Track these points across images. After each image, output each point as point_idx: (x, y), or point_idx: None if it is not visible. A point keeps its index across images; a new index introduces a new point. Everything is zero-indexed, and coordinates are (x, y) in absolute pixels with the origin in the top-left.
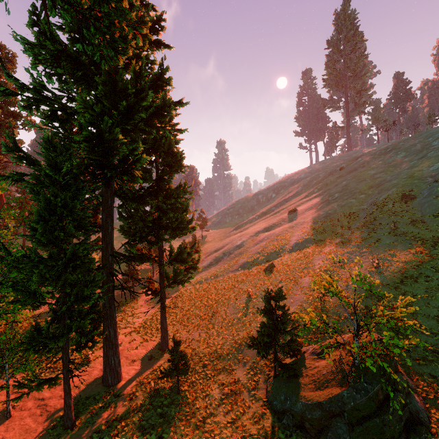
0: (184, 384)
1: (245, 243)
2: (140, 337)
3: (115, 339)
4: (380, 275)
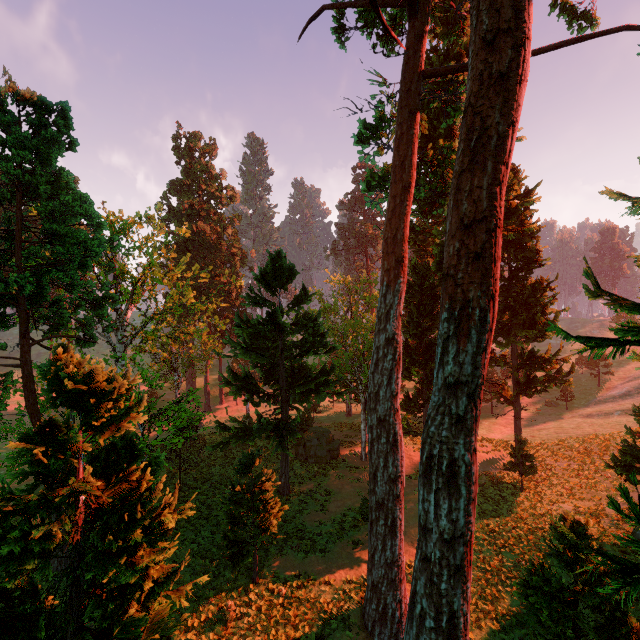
0: (530, 489)
1: None
2: (493, 446)
3: None
4: None
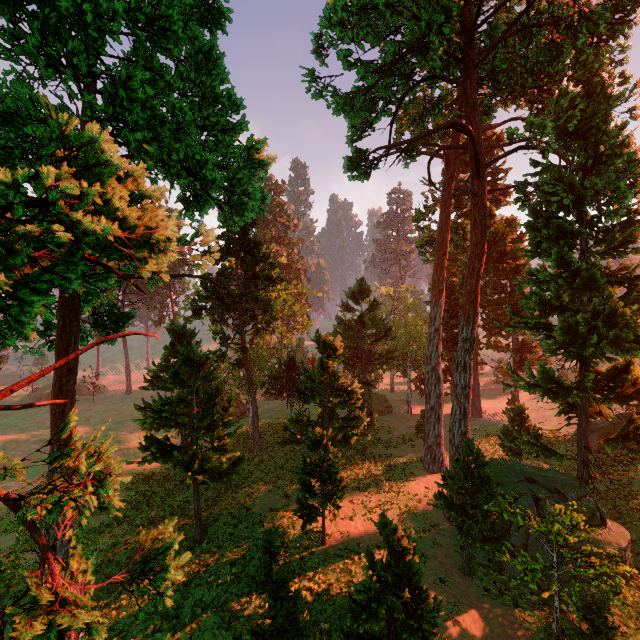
0: None
1: None
2: (500, 409)
3: (478, 392)
4: None
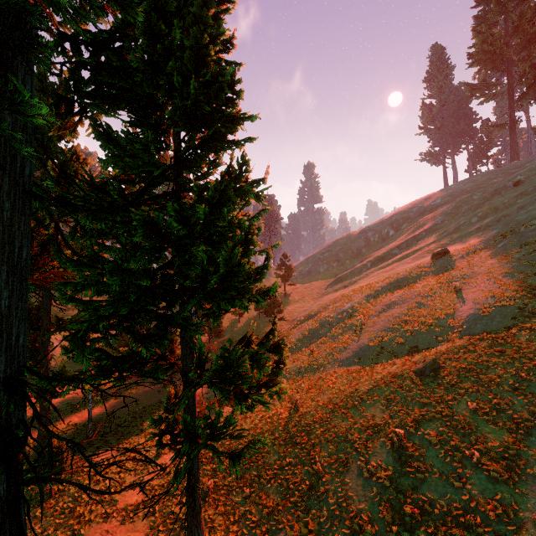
0: None
1: (358, 309)
2: (152, 530)
3: None
4: None
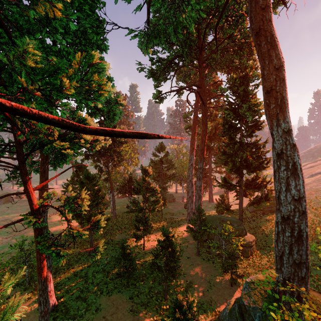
0: None
1: None
2: None
3: (211, 191)
4: (320, 186)
